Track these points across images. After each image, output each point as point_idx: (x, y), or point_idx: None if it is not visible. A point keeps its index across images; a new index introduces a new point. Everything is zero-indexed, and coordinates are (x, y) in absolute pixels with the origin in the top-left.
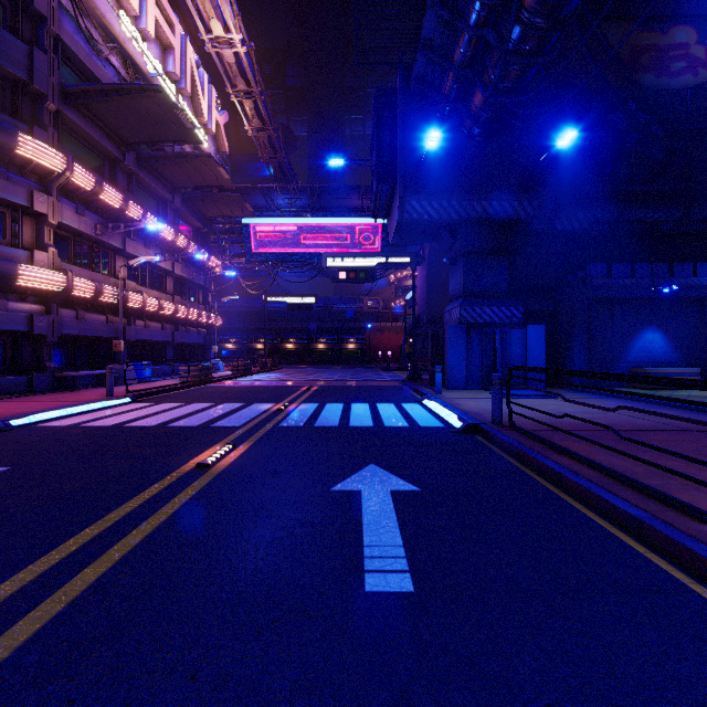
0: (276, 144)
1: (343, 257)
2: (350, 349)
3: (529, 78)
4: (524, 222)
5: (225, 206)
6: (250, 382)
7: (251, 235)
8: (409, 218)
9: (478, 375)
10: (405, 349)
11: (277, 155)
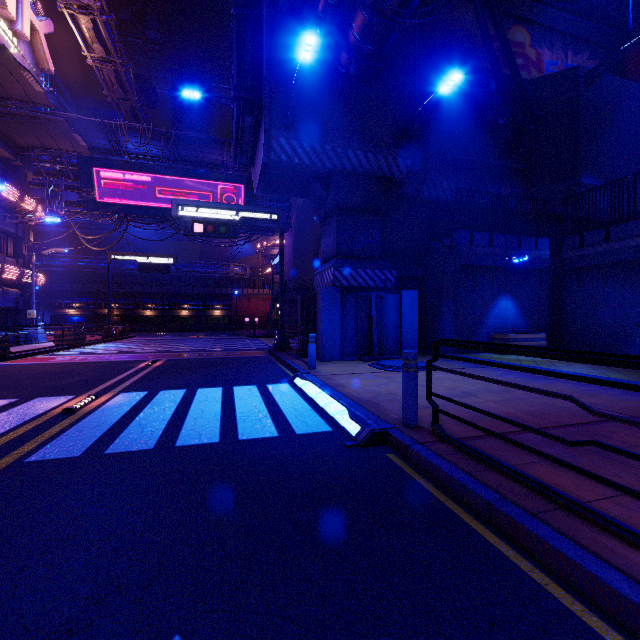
0: (126, 82)
1: (198, 207)
2: (216, 316)
3: (414, 5)
4: (397, 182)
5: (45, 133)
6: (70, 357)
7: (90, 181)
8: (276, 159)
9: (353, 343)
10: (272, 315)
11: (128, 96)
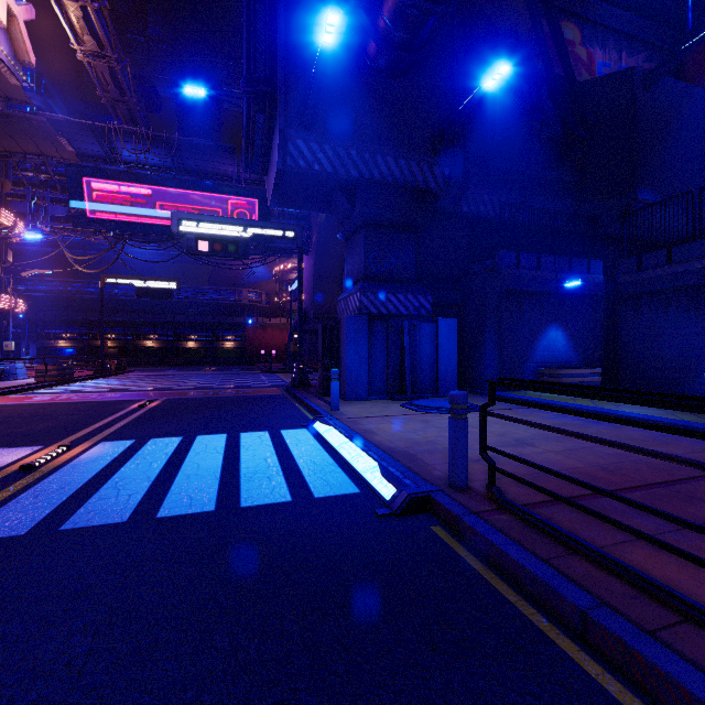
0: (122, 81)
1: (203, 222)
2: (228, 348)
3: None
4: (432, 194)
5: (25, 136)
6: (51, 396)
7: (80, 193)
8: (293, 165)
9: (383, 380)
10: (291, 348)
11: (125, 97)
